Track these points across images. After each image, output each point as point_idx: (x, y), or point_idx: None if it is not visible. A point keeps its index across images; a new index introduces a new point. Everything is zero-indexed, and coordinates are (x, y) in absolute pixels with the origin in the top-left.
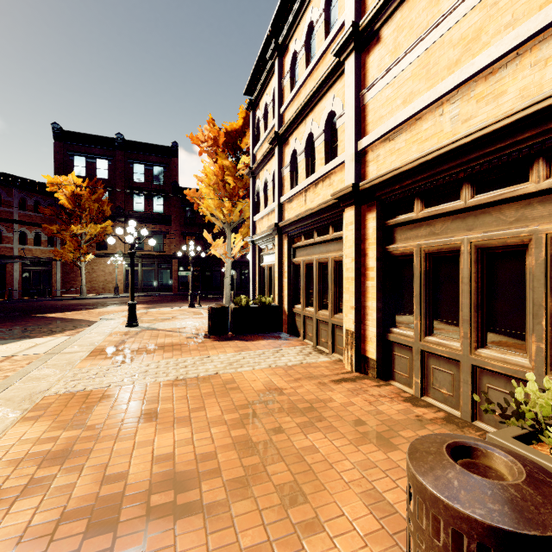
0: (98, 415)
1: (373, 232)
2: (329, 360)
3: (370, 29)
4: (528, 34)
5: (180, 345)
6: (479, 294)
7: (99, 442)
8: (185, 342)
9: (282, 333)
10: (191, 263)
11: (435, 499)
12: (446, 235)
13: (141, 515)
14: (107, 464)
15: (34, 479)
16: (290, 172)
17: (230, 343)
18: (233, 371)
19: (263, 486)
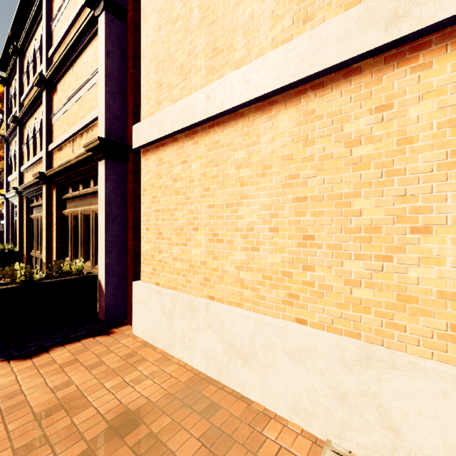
0: None
1: (55, 202)
2: None
3: (53, 81)
4: (81, 127)
5: None
6: (85, 237)
7: None
8: None
9: None
10: None
11: None
12: (78, 207)
13: None
14: None
15: None
16: (27, 150)
17: None
18: None
19: None
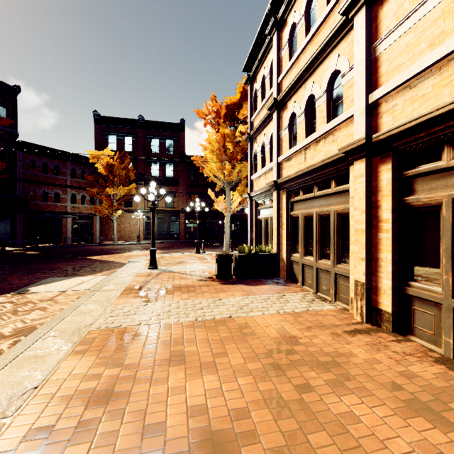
0: (133, 353)
1: (388, 183)
2: (335, 308)
3: None
4: None
5: (194, 287)
6: None
7: (136, 383)
8: (197, 285)
9: (280, 278)
10: (197, 216)
11: None
12: None
13: None
14: (145, 410)
15: (82, 420)
16: (288, 134)
17: (236, 287)
18: (245, 315)
19: None
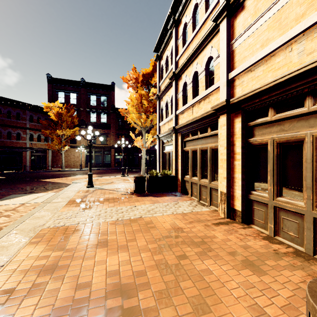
0: (72, 242)
1: (239, 130)
2: (209, 210)
3: (237, 2)
4: None
5: (118, 199)
6: None
7: (73, 259)
8: (120, 197)
9: (177, 192)
10: (123, 151)
11: None
12: (292, 130)
13: (101, 314)
14: (78, 275)
15: (35, 284)
16: (182, 96)
17: (147, 198)
18: (150, 216)
19: (179, 297)
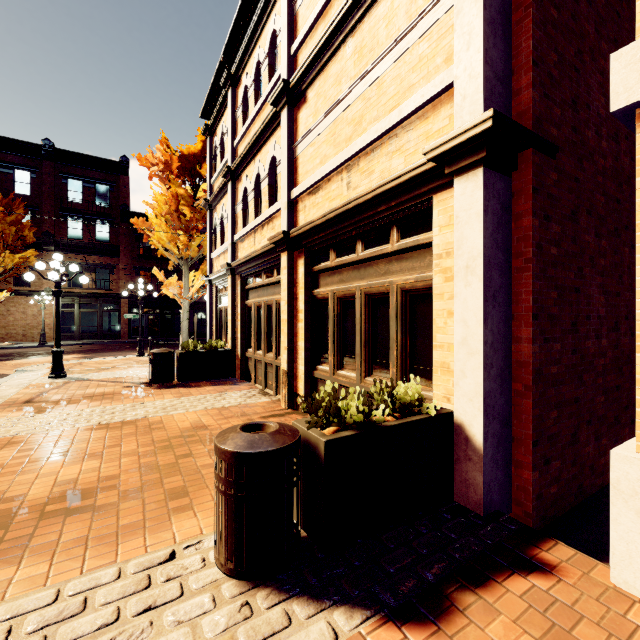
0: (1, 458)
1: (302, 277)
2: (269, 400)
3: (299, 88)
4: (381, 131)
5: (113, 394)
6: (367, 332)
7: None
8: (119, 391)
9: (235, 379)
10: (140, 304)
11: (216, 447)
12: (349, 282)
13: (35, 519)
14: (6, 492)
15: None
16: (242, 210)
17: (173, 390)
18: (164, 414)
19: (155, 491)
